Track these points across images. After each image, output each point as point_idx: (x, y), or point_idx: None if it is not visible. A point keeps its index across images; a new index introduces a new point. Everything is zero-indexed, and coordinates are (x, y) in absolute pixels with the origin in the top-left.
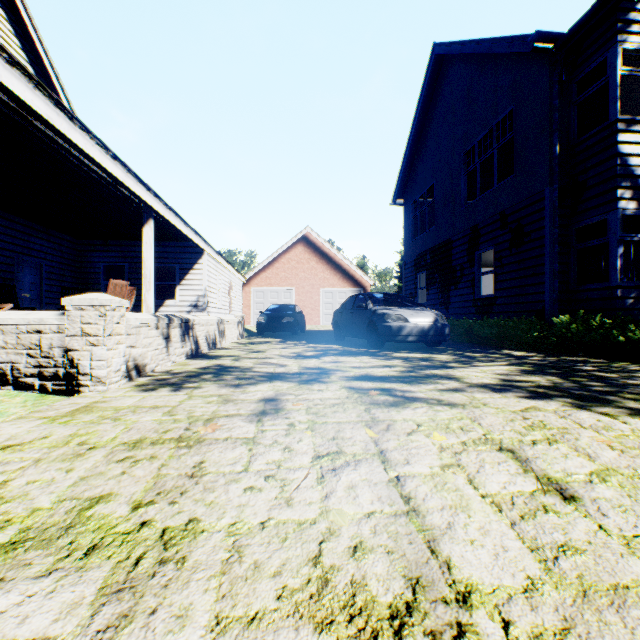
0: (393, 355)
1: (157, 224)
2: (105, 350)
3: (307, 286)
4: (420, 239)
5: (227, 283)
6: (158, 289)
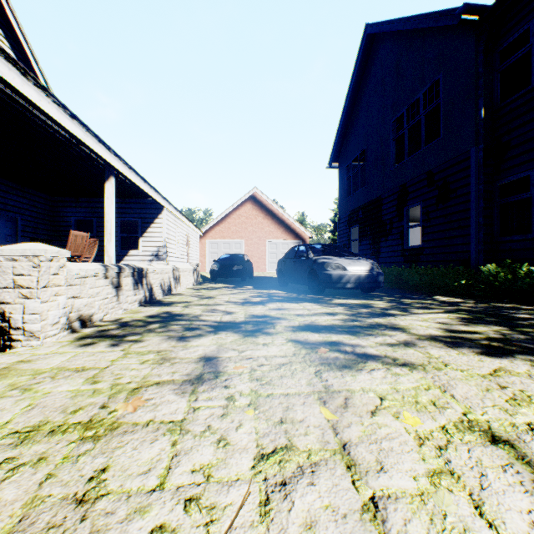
0: (333, 301)
1: (120, 182)
2: (39, 303)
3: (255, 238)
4: (353, 197)
5: (185, 235)
6: (123, 240)
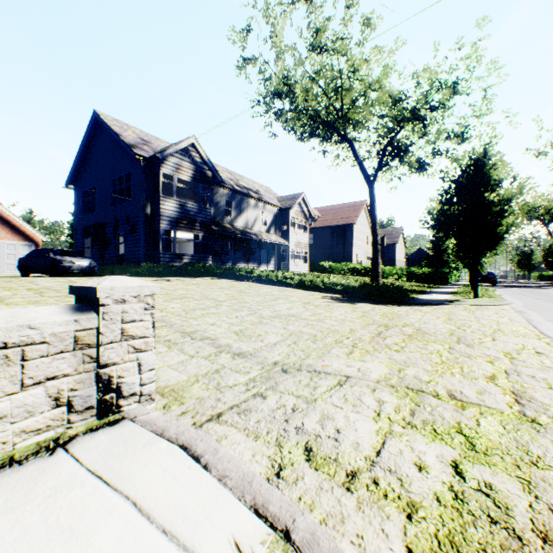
0: None
1: None
2: None
3: None
4: (87, 217)
5: None
6: None
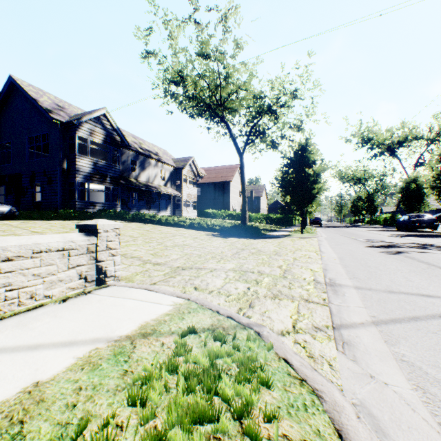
0: None
1: None
2: None
3: None
4: (1, 167)
5: None
6: None
